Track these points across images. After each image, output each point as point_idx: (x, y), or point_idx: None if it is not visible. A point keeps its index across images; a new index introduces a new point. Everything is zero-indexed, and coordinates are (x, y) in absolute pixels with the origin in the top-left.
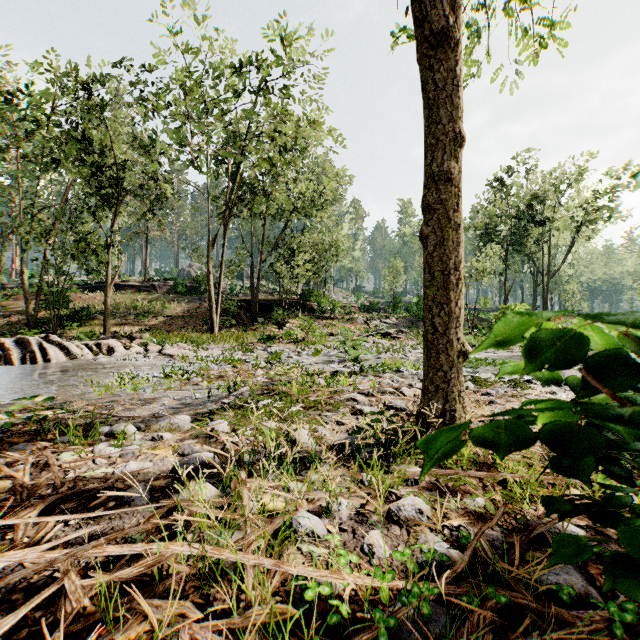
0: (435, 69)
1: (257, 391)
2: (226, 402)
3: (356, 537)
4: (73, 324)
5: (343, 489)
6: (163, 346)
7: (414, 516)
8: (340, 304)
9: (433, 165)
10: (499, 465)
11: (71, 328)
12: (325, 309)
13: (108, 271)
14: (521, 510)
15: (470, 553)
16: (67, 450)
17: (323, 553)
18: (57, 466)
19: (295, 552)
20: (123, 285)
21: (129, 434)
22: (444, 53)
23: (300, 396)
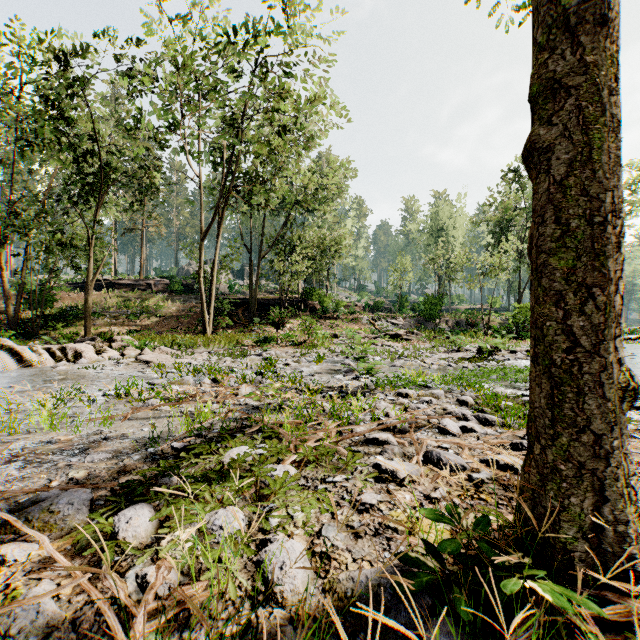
0: None
1: (234, 422)
2: (178, 447)
3: None
4: (57, 324)
5: None
6: (142, 350)
7: None
8: (344, 303)
9: None
10: None
11: (56, 329)
12: (328, 308)
13: (89, 266)
14: None
15: None
16: None
17: None
18: None
19: None
20: (117, 284)
21: None
22: None
23: (293, 438)
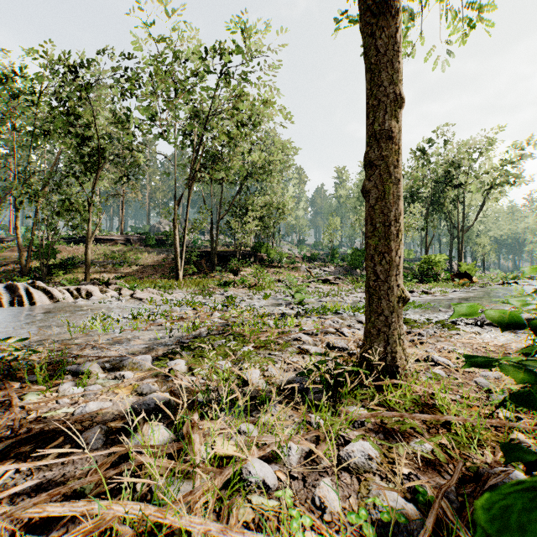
0: (376, 35)
1: (213, 331)
2: (185, 342)
3: (306, 486)
4: (59, 272)
5: (292, 431)
6: (134, 291)
7: (364, 463)
8: (286, 255)
9: (375, 124)
10: (441, 406)
11: (58, 275)
12: (273, 259)
13: (88, 227)
14: (468, 455)
15: (433, 519)
16: (31, 390)
17: (273, 506)
18: (19, 407)
19: (245, 505)
20: (103, 239)
21: (93, 373)
22: (385, 20)
23: (252, 336)
